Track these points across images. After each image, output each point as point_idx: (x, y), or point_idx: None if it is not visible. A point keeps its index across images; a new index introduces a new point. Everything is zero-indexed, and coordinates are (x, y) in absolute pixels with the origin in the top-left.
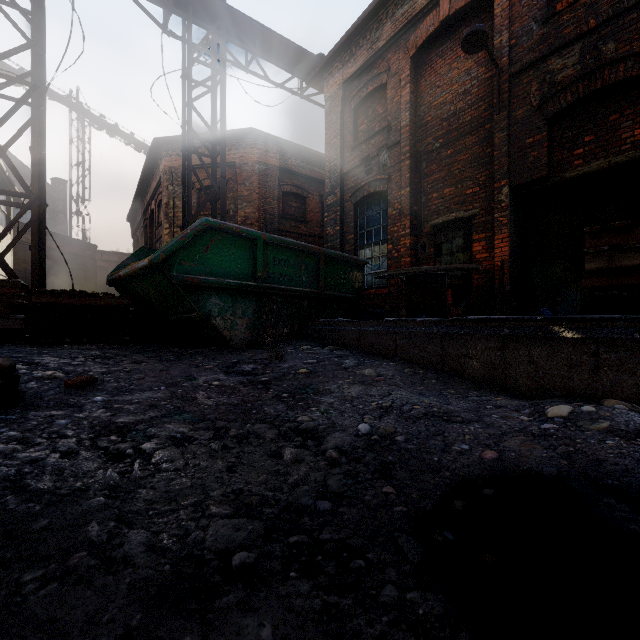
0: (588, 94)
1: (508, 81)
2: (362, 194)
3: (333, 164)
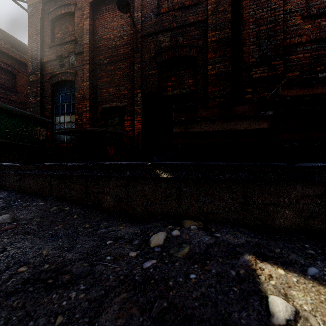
0: (173, 57)
1: (141, 38)
2: (57, 79)
3: (34, 53)
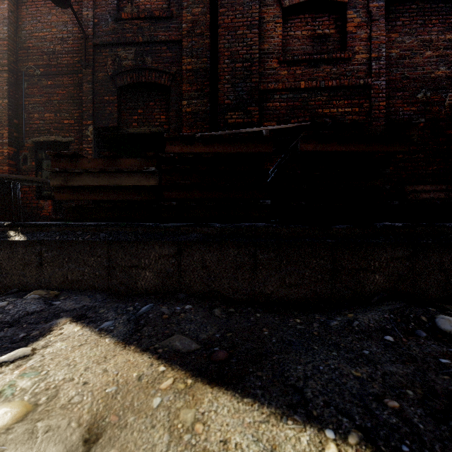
0: (139, 82)
1: (93, 48)
2: None
3: None
